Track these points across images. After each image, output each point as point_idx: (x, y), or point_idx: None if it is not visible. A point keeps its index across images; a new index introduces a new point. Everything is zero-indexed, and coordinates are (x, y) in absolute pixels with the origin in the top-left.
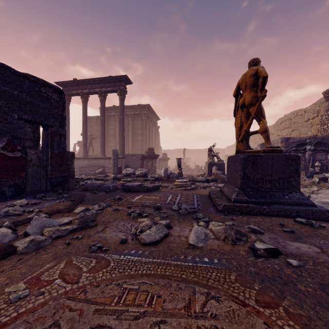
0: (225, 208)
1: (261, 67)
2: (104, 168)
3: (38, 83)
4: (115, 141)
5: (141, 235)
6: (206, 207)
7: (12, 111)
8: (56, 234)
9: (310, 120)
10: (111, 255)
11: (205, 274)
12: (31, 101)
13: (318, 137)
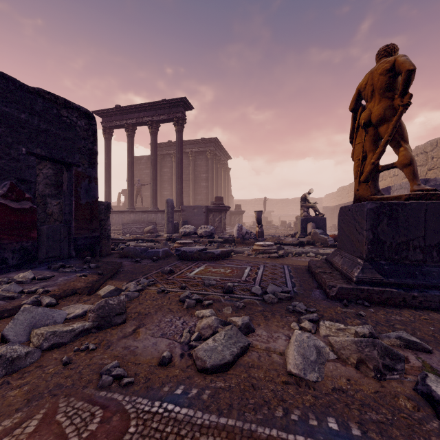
0: (342, 294)
1: (402, 55)
2: (156, 225)
3: (57, 102)
4: (172, 188)
5: (197, 351)
6: (308, 289)
7: (18, 143)
8: (50, 341)
9: None
10: (135, 398)
11: None
12: (47, 129)
13: None
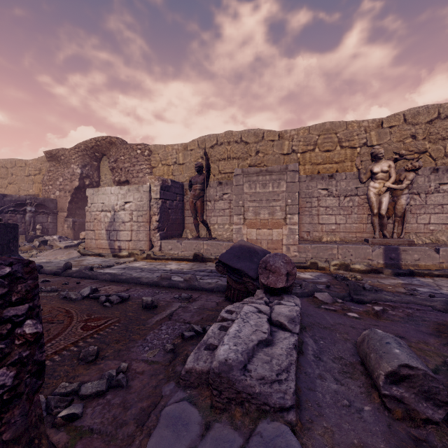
0: None
1: None
2: None
3: None
4: None
5: None
6: None
7: None
8: None
9: (32, 176)
10: None
11: None
12: None
13: (40, 198)
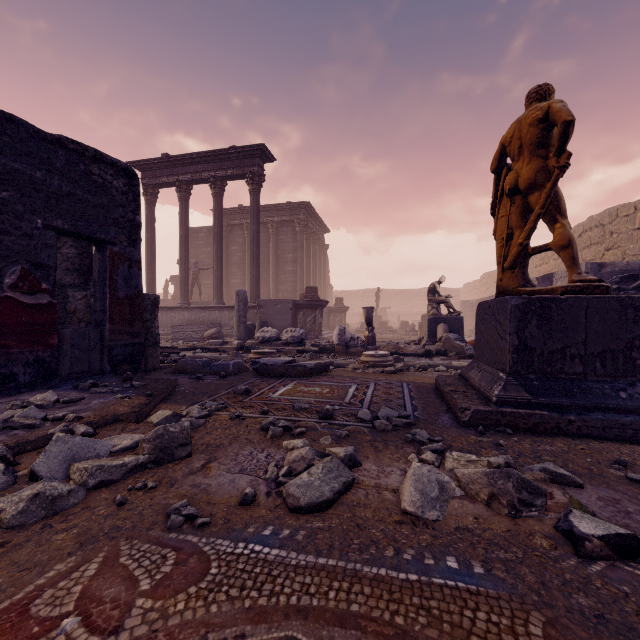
0: (477, 419)
1: (558, 101)
2: (221, 328)
3: (85, 155)
4: (243, 274)
5: (289, 487)
6: (433, 413)
7: (32, 212)
8: (96, 478)
9: None
10: (214, 540)
11: (458, 614)
12: (71, 192)
13: None
